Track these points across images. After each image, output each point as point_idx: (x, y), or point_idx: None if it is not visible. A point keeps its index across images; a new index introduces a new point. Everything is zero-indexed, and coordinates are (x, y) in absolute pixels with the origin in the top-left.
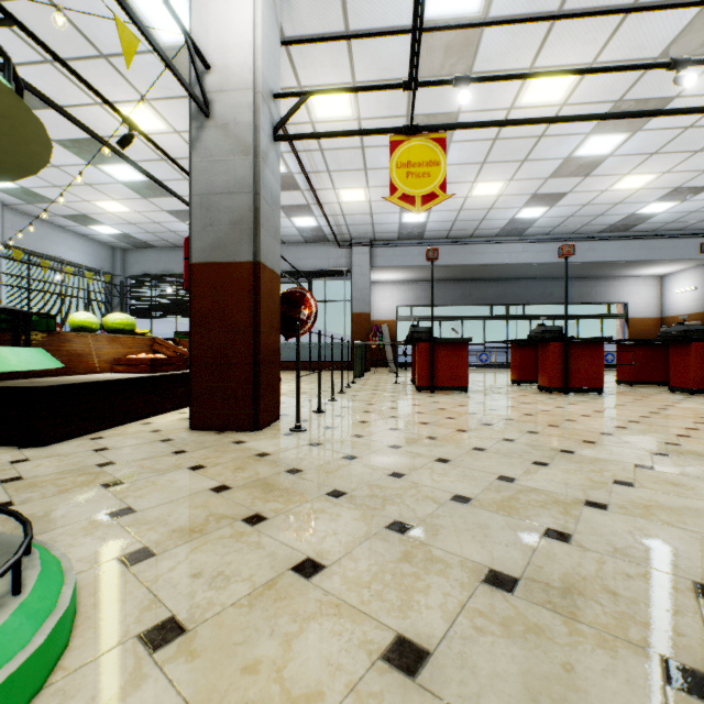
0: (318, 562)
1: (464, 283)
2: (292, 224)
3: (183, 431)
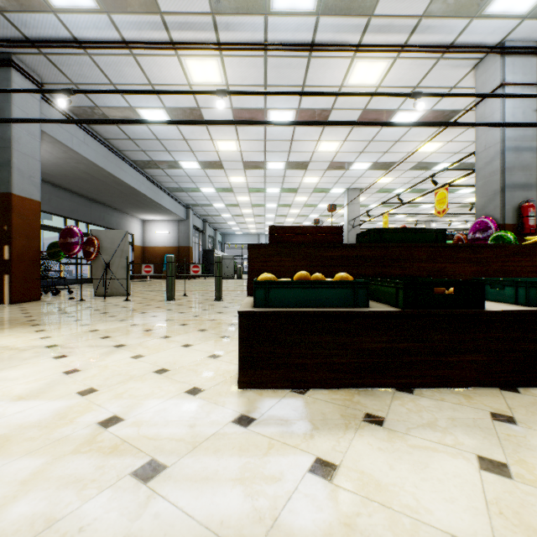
0: None
1: (45, 184)
2: None
3: None
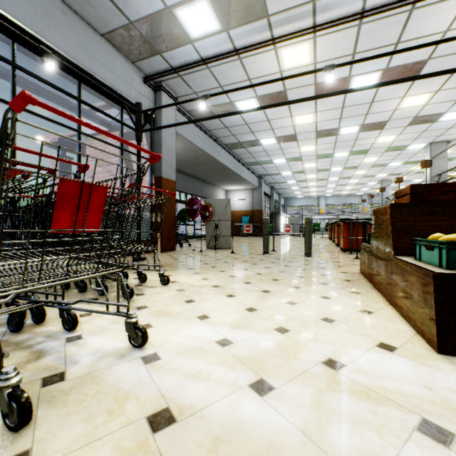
0: None
1: None
2: (175, 0)
3: None
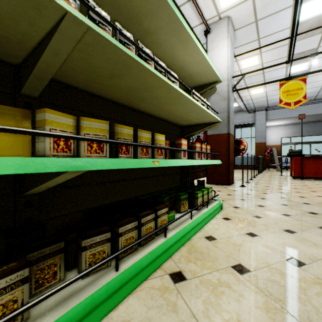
0: (263, 206)
1: None
2: None
3: (205, 184)
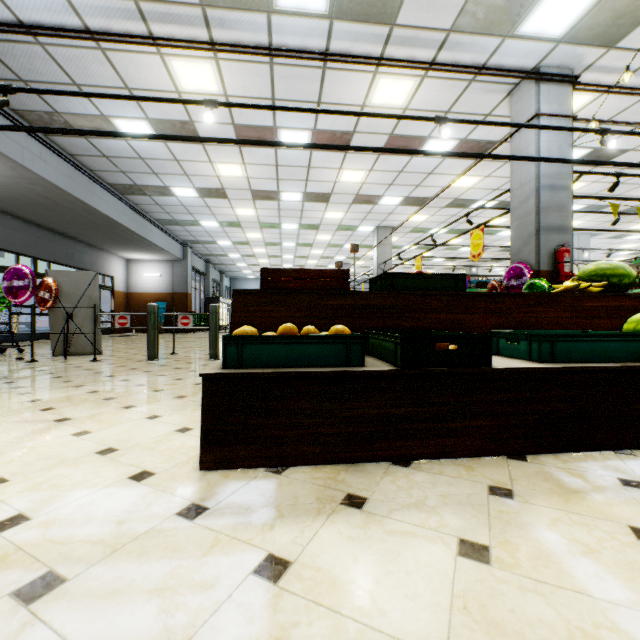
0: None
1: None
2: None
3: None
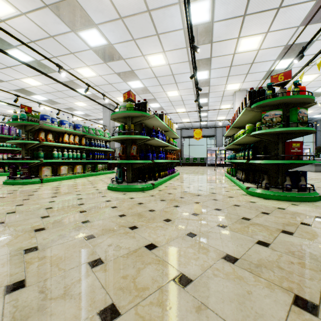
0: None
1: None
2: None
3: None
